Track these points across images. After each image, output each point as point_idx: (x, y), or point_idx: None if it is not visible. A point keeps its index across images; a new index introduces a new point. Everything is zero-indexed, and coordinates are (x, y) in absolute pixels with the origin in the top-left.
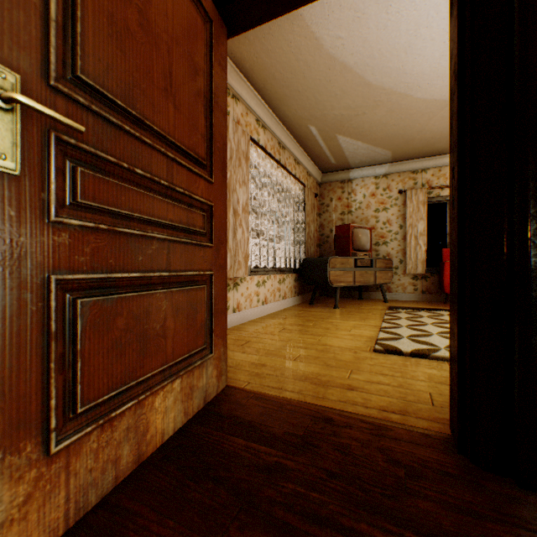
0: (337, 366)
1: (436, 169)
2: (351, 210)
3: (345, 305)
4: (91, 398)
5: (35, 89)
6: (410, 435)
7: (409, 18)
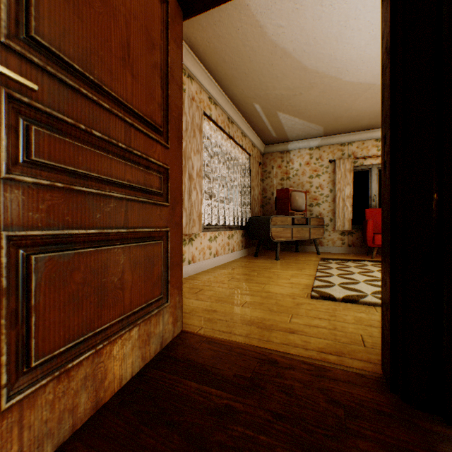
0: (279, 311)
1: (360, 142)
2: (290, 176)
3: (284, 257)
4: (47, 352)
5: None
6: (347, 375)
7: (340, 10)
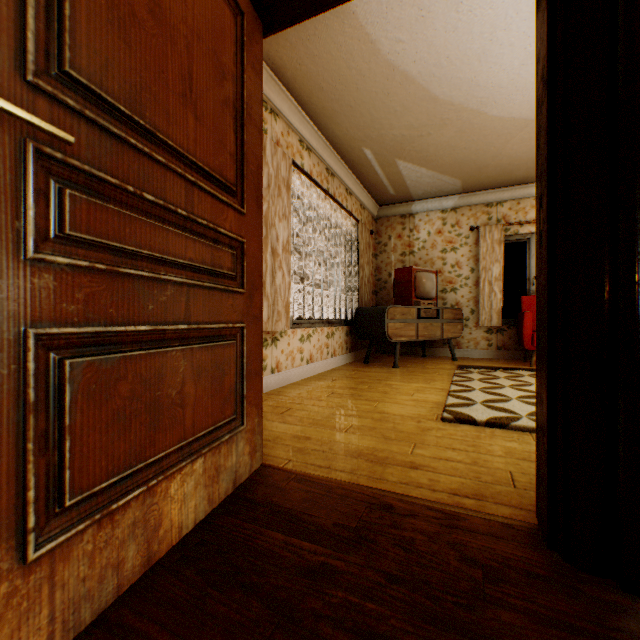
0: (398, 438)
1: (514, 201)
2: (414, 250)
3: (406, 364)
4: (85, 487)
5: (7, 85)
6: (488, 525)
7: (484, 18)
